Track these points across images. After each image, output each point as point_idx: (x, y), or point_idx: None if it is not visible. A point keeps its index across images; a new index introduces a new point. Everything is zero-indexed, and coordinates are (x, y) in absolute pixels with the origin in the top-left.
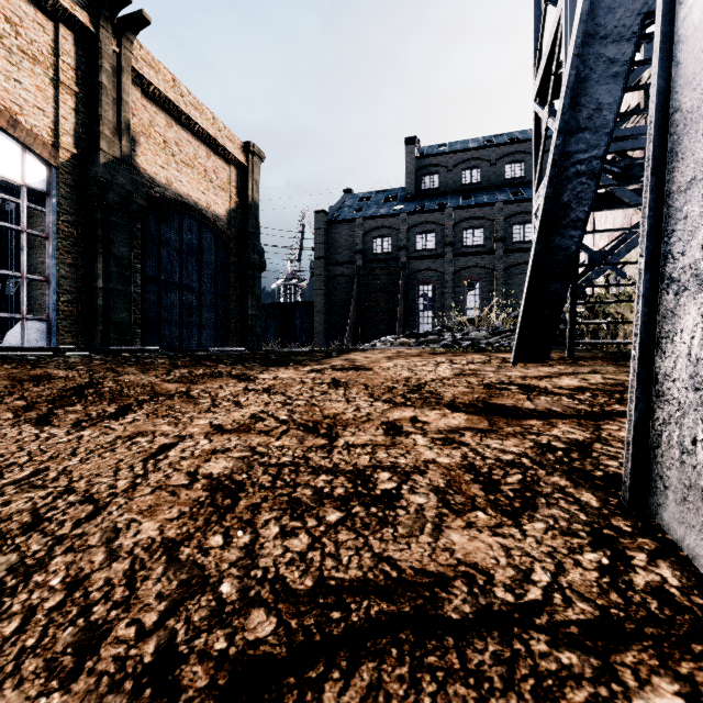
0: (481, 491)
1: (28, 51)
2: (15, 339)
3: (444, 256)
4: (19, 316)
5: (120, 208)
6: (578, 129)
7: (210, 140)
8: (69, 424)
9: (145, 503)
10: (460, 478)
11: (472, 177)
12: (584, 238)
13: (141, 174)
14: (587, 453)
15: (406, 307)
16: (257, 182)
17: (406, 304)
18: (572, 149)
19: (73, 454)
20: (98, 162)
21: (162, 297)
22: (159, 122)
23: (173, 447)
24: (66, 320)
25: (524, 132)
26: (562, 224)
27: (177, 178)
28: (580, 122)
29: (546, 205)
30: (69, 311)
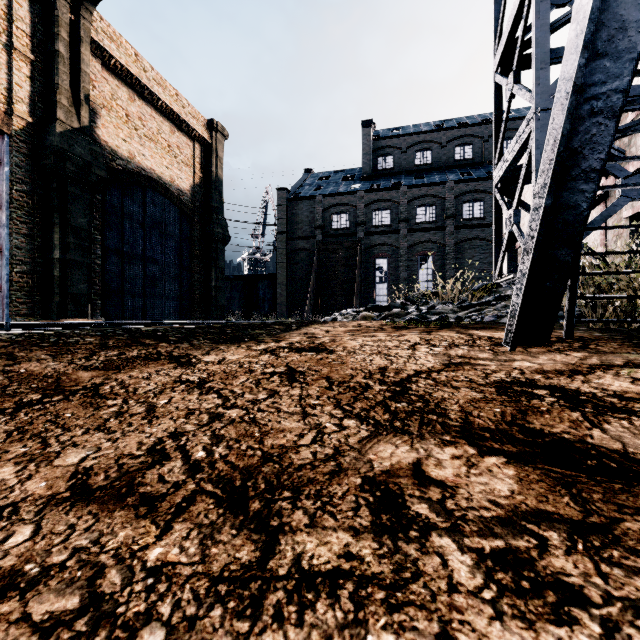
0: None
1: None
2: None
3: (398, 232)
4: None
5: (78, 178)
6: (595, 54)
7: (173, 115)
8: None
9: None
10: None
11: (424, 158)
12: None
13: (102, 146)
14: None
15: (363, 279)
16: (221, 159)
17: (363, 277)
18: (587, 81)
19: None
20: (54, 130)
21: (124, 268)
22: (122, 96)
23: None
24: (20, 291)
25: (472, 117)
26: (571, 176)
27: (140, 152)
28: (598, 46)
29: (562, 146)
30: (24, 282)
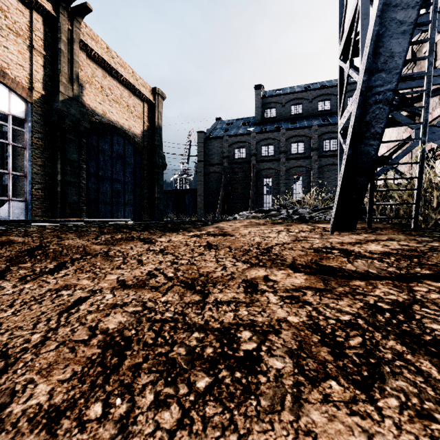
0: (330, 355)
1: (12, 28)
2: (4, 213)
3: (279, 160)
4: (7, 199)
5: (72, 129)
6: (377, 70)
7: (130, 86)
8: (17, 278)
9: (47, 360)
10: (309, 339)
11: (297, 110)
12: None
13: (86, 107)
14: (410, 315)
15: (255, 192)
16: (161, 113)
17: (255, 190)
18: (373, 84)
19: (10, 305)
20: (58, 99)
21: (99, 186)
22: (98, 74)
23: (85, 301)
24: (37, 201)
25: (330, 81)
26: (365, 136)
27: (109, 110)
28: (378, 65)
29: (355, 123)
30: (40, 195)
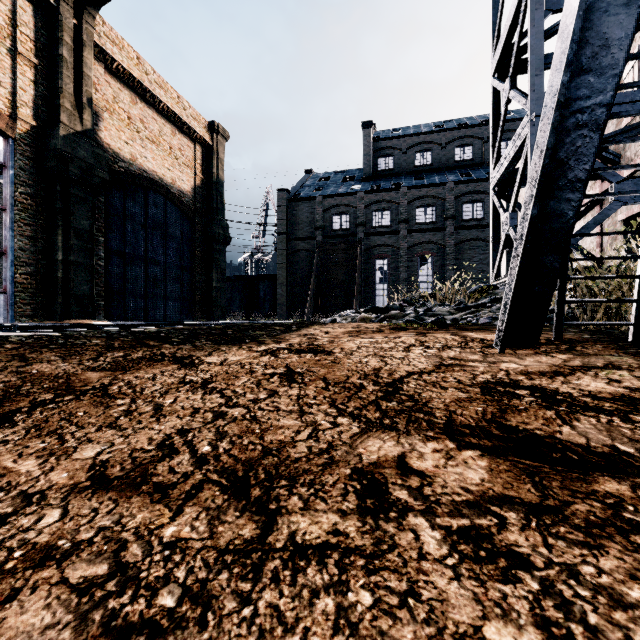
0: None
1: None
2: None
3: (398, 232)
4: None
5: (81, 181)
6: (579, 70)
7: (175, 118)
8: None
9: None
10: None
11: (424, 159)
12: None
13: (104, 148)
14: None
15: (364, 279)
16: (222, 161)
17: (364, 277)
18: (572, 95)
19: None
20: (57, 134)
21: (126, 269)
22: (124, 98)
23: None
24: (24, 292)
25: (472, 118)
26: (558, 185)
27: (142, 154)
28: (582, 62)
29: (547, 159)
30: (28, 283)
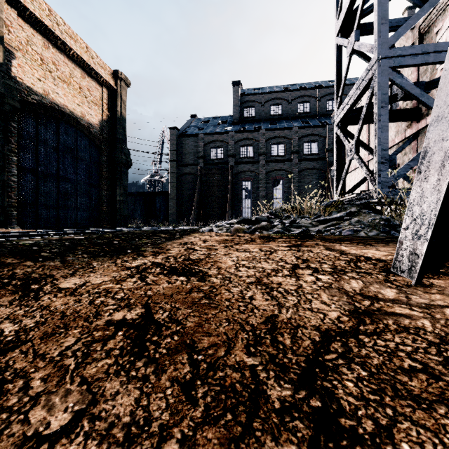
0: None
1: None
2: None
3: (259, 162)
4: None
5: None
6: None
7: (84, 64)
8: None
9: None
10: None
11: (277, 110)
12: (360, 149)
13: (17, 82)
14: None
15: (234, 196)
16: (124, 102)
17: (234, 194)
18: None
19: None
20: None
21: (39, 185)
22: (36, 42)
23: None
24: None
25: (309, 83)
26: None
27: (54, 90)
28: None
29: None
30: None
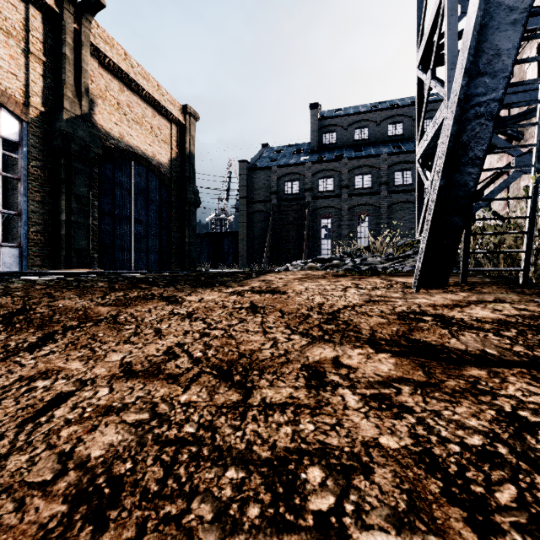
0: (469, 529)
1: (2, 26)
2: None
3: (340, 196)
4: None
5: (80, 155)
6: (477, 73)
7: (155, 102)
8: None
9: None
10: (424, 488)
11: (362, 134)
12: None
13: (98, 129)
14: None
15: (311, 236)
16: (193, 137)
17: (311, 234)
18: (472, 93)
19: None
20: (61, 118)
21: (115, 228)
22: (114, 87)
23: (65, 400)
24: (35, 246)
25: (402, 99)
26: (462, 162)
27: (128, 133)
28: (480, 67)
29: (451, 143)
30: (38, 239)
